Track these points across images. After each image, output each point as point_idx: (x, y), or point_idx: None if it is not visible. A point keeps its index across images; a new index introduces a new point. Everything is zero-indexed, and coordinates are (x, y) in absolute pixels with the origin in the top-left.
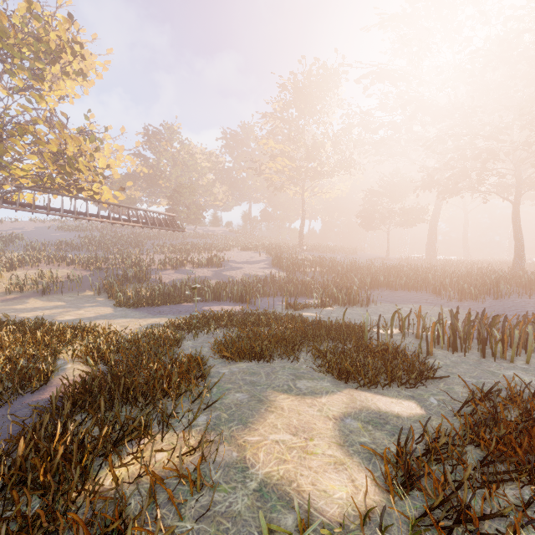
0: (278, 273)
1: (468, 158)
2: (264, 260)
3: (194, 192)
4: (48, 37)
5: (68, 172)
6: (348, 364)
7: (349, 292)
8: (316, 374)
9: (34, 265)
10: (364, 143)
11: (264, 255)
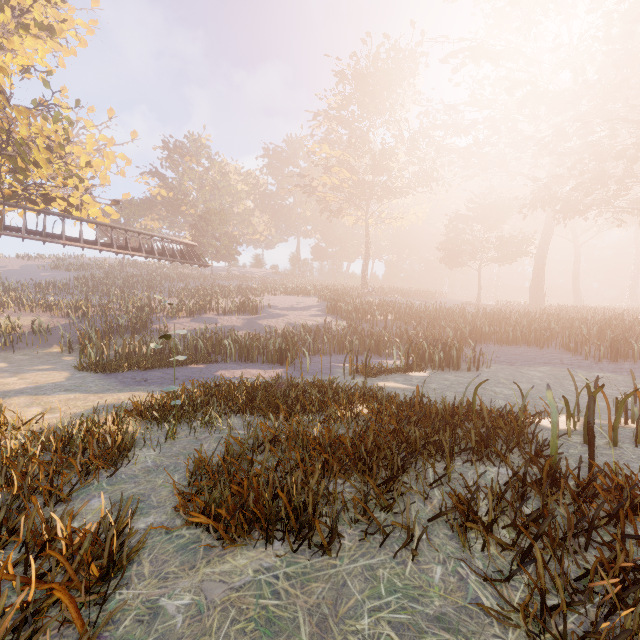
0: (336, 322)
1: (605, 158)
2: (316, 305)
3: (226, 220)
4: None
5: (21, 168)
6: None
7: (446, 347)
8: (498, 638)
9: None
10: (450, 149)
11: (316, 299)
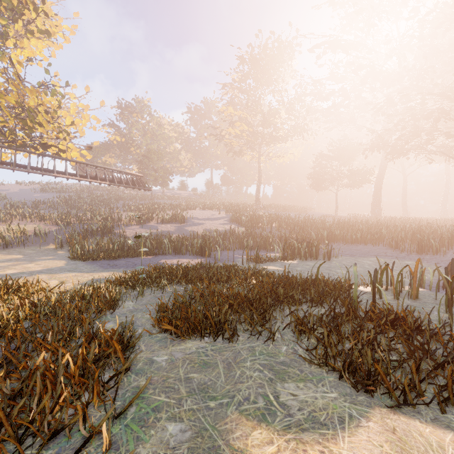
0: (237, 228)
1: (419, 118)
2: (224, 217)
3: (161, 158)
4: None
5: (30, 127)
6: (368, 357)
7: (309, 245)
8: (306, 368)
9: (9, 221)
10: (316, 110)
11: (224, 213)
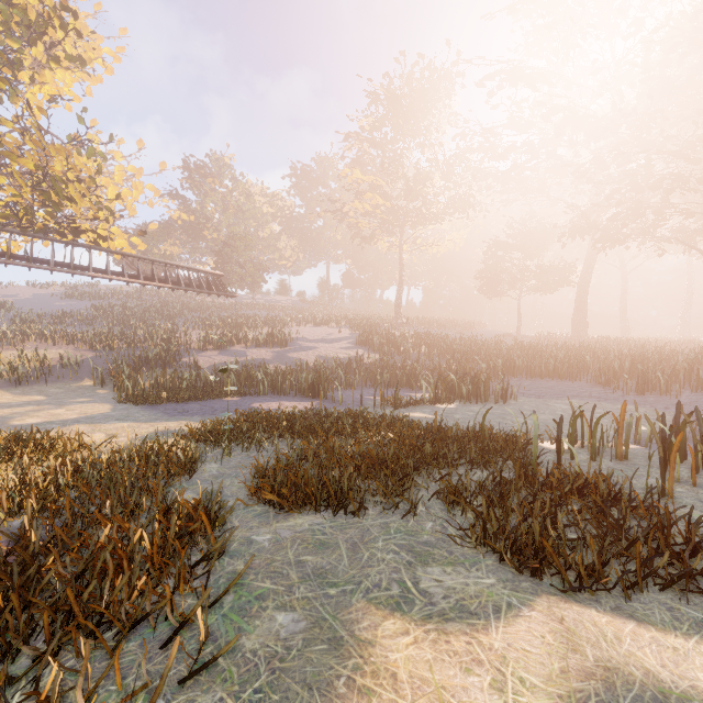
0: (368, 355)
1: (642, 188)
2: (347, 337)
3: (251, 246)
4: (26, 1)
5: (55, 203)
6: (536, 532)
7: (475, 380)
8: (458, 549)
9: (20, 344)
10: (488, 174)
11: (347, 331)
